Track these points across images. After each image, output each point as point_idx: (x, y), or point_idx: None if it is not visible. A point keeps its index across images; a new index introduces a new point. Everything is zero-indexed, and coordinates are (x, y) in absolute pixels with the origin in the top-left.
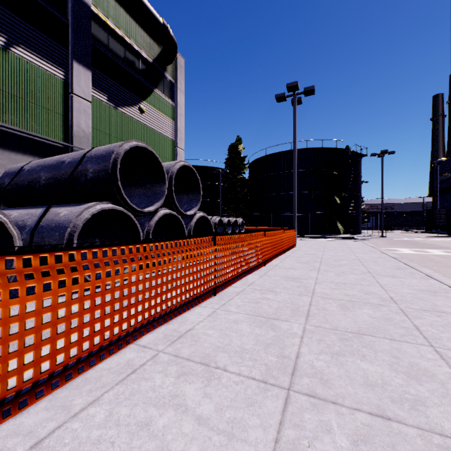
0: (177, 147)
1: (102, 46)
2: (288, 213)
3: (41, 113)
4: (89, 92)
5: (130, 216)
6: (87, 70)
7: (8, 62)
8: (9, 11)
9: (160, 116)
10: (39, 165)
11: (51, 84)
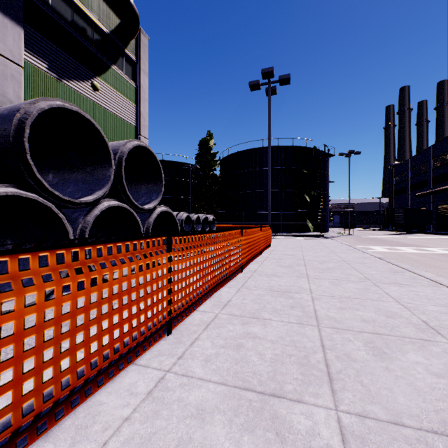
0: (140, 135)
1: (40, 0)
2: (260, 211)
3: None
4: (20, 54)
5: (49, 208)
6: (16, 25)
7: None
8: None
9: (119, 98)
10: None
11: None
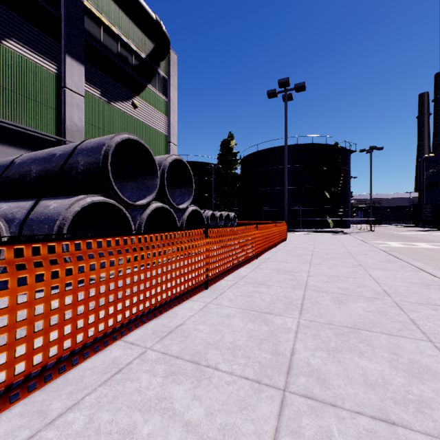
0: (170, 142)
1: (95, 41)
2: (279, 208)
3: (33, 106)
4: (82, 87)
5: (121, 209)
6: (79, 64)
7: (0, 55)
8: (1, 4)
9: (153, 111)
10: (30, 158)
11: (43, 78)
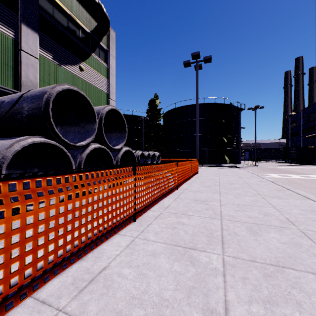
0: (110, 99)
1: (48, 15)
2: (191, 149)
3: None
4: (37, 51)
5: (62, 149)
6: (34, 32)
7: None
8: None
9: (96, 74)
10: None
11: (1, 41)
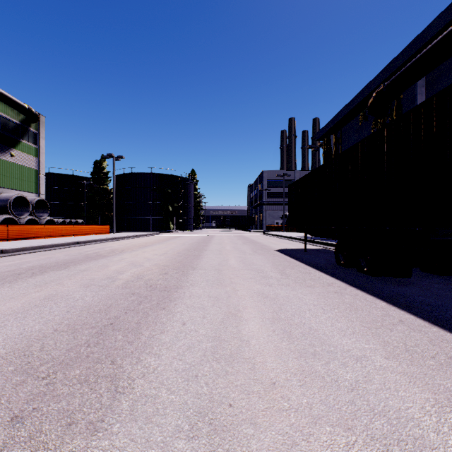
0: (40, 174)
1: None
2: (139, 216)
3: None
4: None
5: (15, 219)
6: None
7: None
8: None
9: (26, 156)
10: None
11: None
